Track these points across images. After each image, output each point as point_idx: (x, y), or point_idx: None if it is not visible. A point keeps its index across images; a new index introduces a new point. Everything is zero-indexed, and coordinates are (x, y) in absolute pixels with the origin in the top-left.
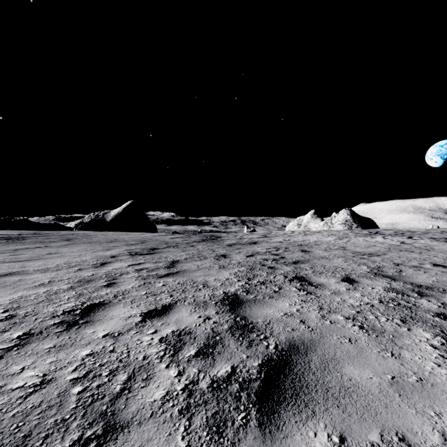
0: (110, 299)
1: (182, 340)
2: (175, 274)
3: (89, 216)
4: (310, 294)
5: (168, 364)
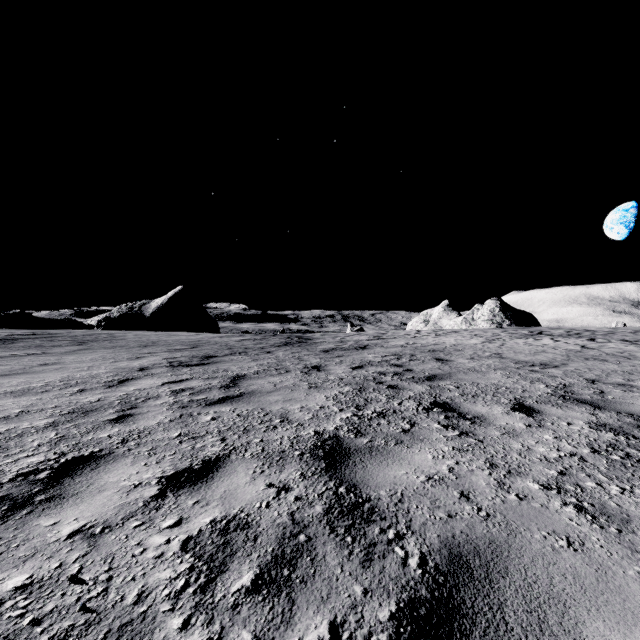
0: (112, 448)
1: (229, 544)
2: (236, 398)
3: (120, 308)
4: (466, 435)
5: (188, 618)
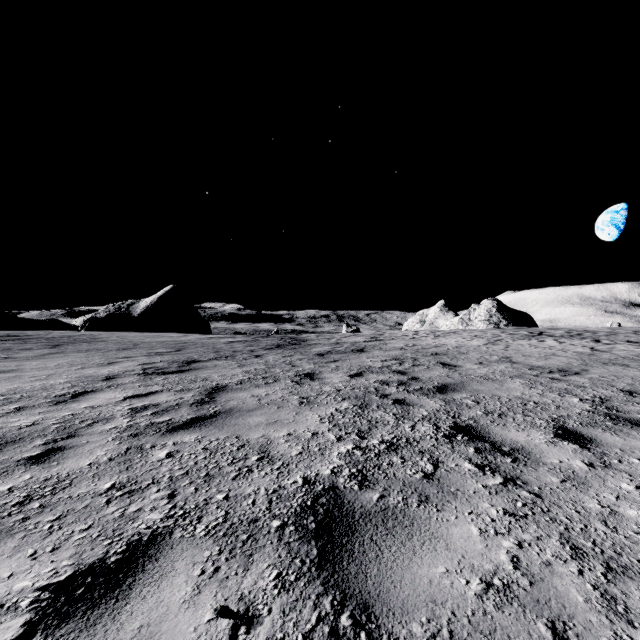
0: (0, 516)
1: None
2: (208, 420)
3: (107, 308)
4: (514, 484)
5: None
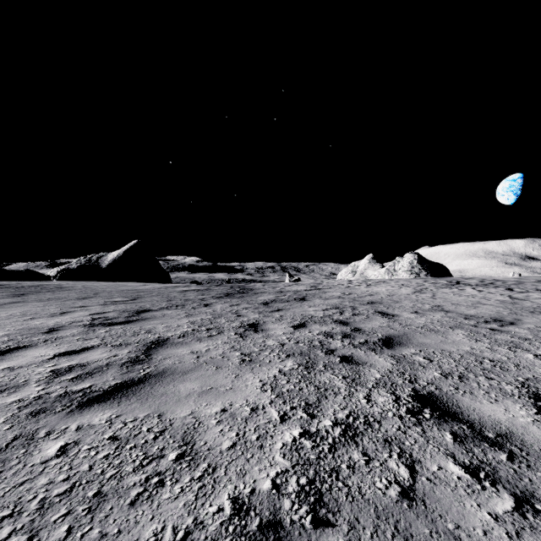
0: None
1: None
2: (133, 387)
3: (79, 260)
4: (534, 512)
5: None
